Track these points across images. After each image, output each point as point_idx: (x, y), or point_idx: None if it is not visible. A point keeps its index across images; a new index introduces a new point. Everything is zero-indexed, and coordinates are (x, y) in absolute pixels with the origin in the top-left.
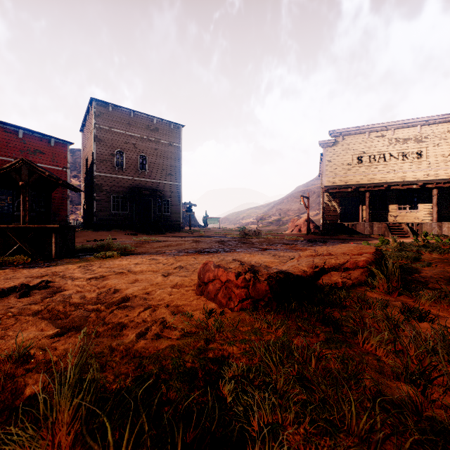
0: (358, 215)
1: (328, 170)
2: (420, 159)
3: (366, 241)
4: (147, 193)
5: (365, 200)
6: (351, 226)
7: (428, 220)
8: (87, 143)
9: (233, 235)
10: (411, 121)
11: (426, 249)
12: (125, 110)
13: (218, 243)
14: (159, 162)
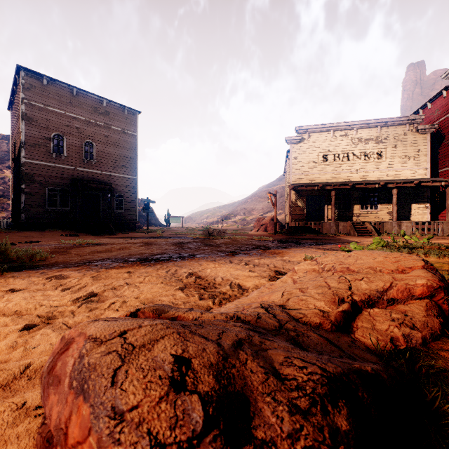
0: (321, 214)
1: (295, 167)
2: (380, 160)
3: (355, 242)
4: (93, 186)
5: (330, 198)
6: (318, 225)
7: (387, 219)
8: (15, 123)
9: (195, 236)
10: (372, 121)
11: (419, 251)
12: (66, 86)
13: (175, 246)
14: (111, 152)
